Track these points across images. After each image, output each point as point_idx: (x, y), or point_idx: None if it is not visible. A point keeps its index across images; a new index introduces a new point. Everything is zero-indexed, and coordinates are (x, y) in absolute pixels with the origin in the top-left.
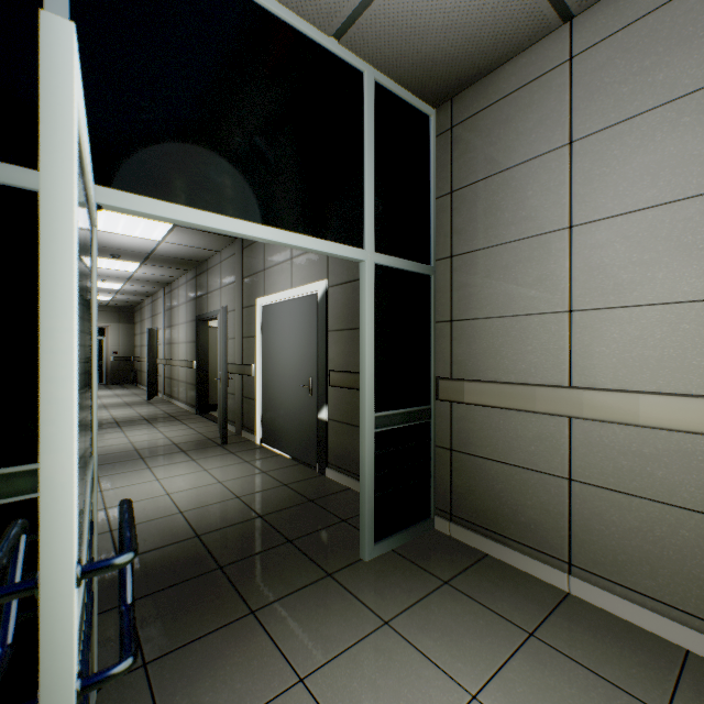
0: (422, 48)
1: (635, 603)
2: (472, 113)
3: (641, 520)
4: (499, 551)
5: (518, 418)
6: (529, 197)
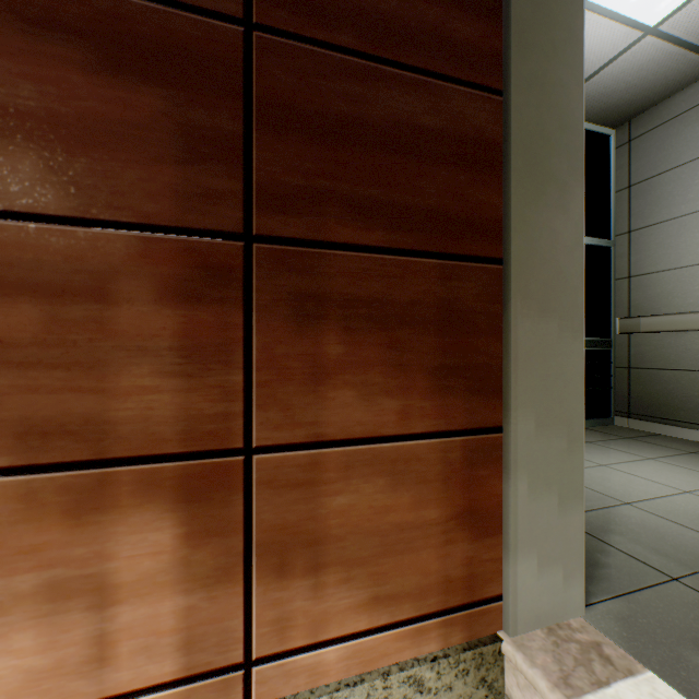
0: (608, 101)
1: None
2: (647, 130)
3: None
4: (670, 431)
5: (686, 337)
6: (696, 184)
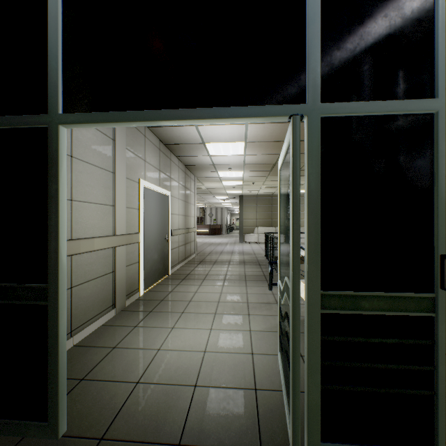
0: None
1: (91, 324)
2: None
3: (91, 289)
4: None
5: None
6: None
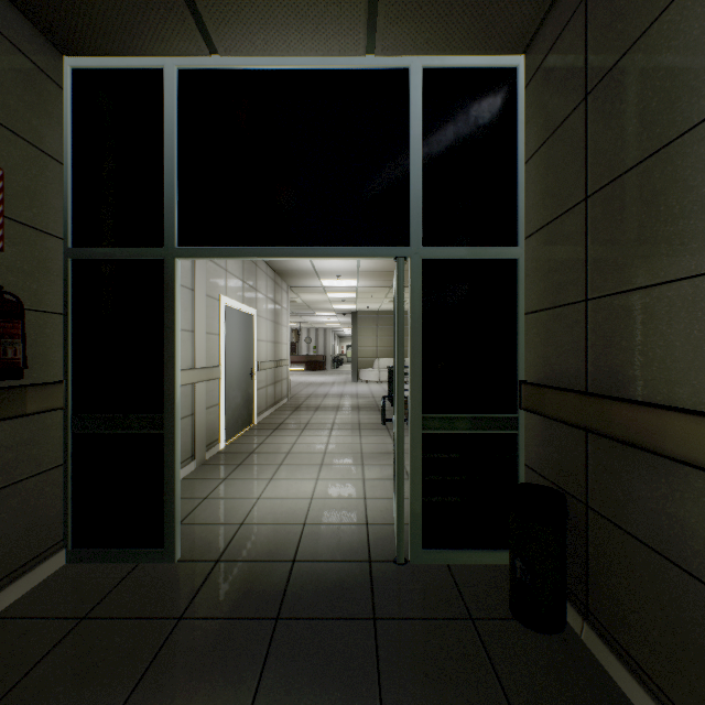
0: None
1: None
2: None
3: None
4: None
5: None
6: None
